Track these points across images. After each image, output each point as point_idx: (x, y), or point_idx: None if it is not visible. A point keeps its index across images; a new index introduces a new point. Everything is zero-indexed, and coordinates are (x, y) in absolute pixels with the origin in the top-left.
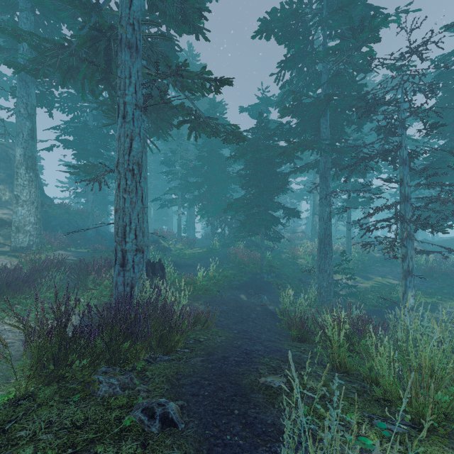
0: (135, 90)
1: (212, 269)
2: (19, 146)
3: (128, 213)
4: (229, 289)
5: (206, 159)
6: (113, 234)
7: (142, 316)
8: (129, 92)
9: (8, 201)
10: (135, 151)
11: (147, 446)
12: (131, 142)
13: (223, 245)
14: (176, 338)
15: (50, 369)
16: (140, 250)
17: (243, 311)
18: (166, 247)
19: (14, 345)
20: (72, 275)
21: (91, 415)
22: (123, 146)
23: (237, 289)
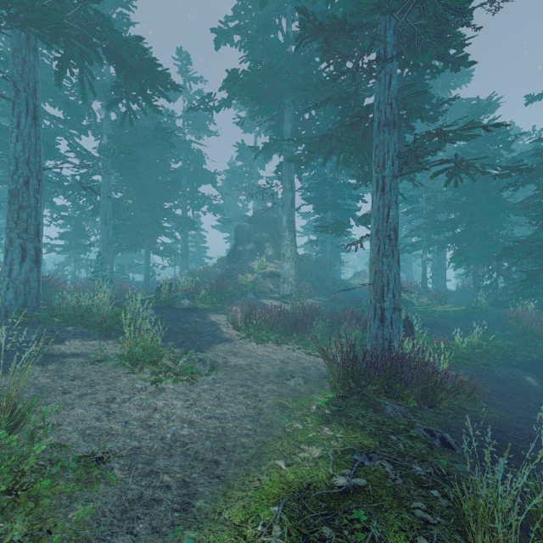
0: (392, 162)
1: (476, 336)
2: (285, 214)
3: (386, 275)
4: (505, 365)
5: (464, 188)
6: (346, 283)
7: (405, 367)
8: (386, 166)
9: (271, 256)
10: (391, 218)
11: (433, 449)
12: (388, 210)
13: (494, 304)
14: (439, 396)
15: (350, 387)
16: (396, 309)
17: (530, 398)
18: (407, 301)
19: (312, 368)
20: (328, 323)
21: (386, 420)
22: (381, 215)
23: (519, 368)
